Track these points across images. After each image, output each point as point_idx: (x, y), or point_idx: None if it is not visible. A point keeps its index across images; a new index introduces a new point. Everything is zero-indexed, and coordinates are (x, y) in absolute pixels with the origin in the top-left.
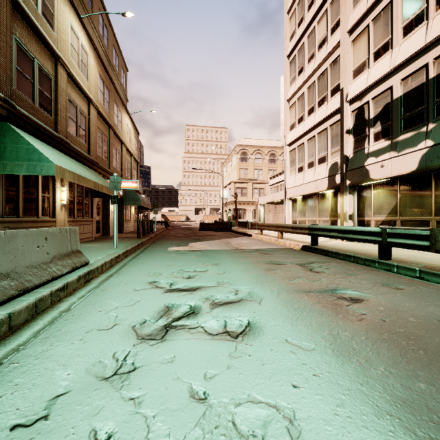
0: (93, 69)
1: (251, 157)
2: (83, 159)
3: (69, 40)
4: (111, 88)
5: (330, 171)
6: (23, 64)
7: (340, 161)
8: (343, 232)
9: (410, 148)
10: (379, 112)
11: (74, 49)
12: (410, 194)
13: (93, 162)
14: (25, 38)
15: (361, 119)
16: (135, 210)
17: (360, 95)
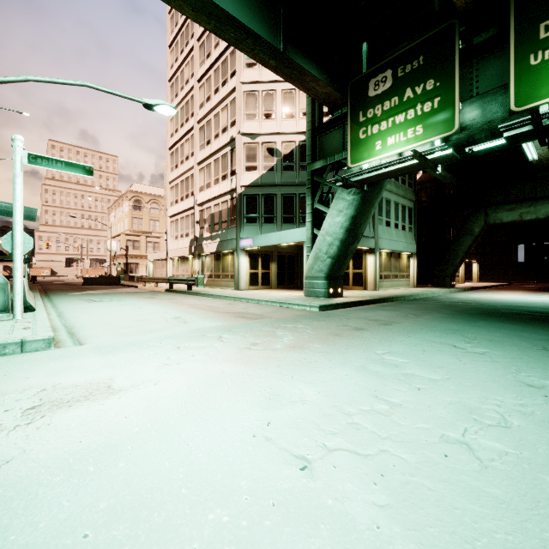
0: None
1: (146, 206)
2: None
3: None
4: None
5: (190, 243)
6: None
7: (194, 239)
8: (179, 280)
9: (215, 240)
10: (208, 217)
11: None
12: (216, 262)
13: None
14: None
15: (202, 217)
16: None
17: (202, 203)
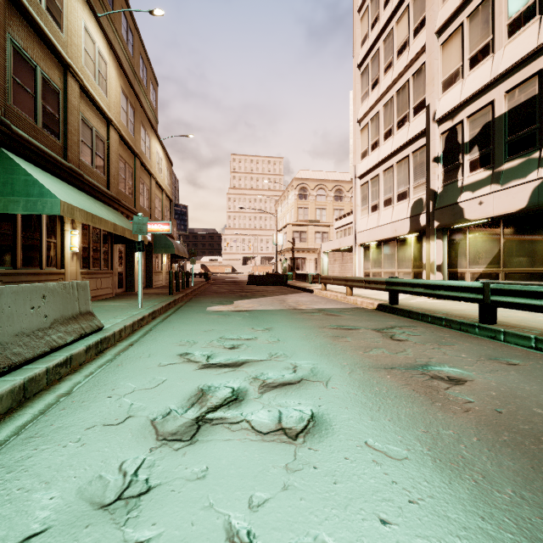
0: (114, 82)
1: (312, 194)
2: (100, 195)
3: (83, 44)
4: (137, 106)
5: (412, 210)
6: (21, 73)
7: (426, 198)
8: (431, 288)
9: (517, 179)
10: (477, 134)
11: (89, 56)
12: (518, 238)
13: (113, 199)
14: (25, 39)
15: (453, 143)
16: (168, 260)
17: (452, 112)
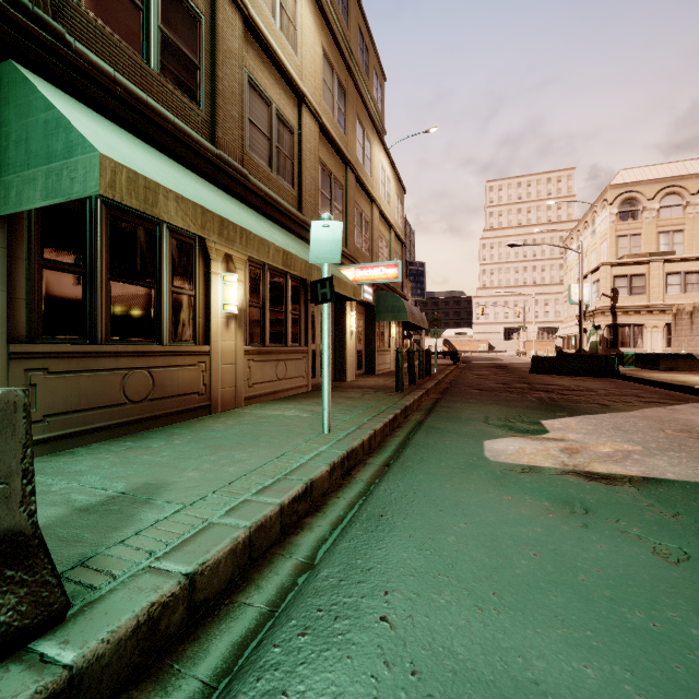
0: (310, 36)
1: (648, 207)
2: (282, 216)
3: None
4: (350, 88)
5: None
6: None
7: None
8: None
9: None
10: None
11: None
12: None
13: (306, 226)
14: None
15: None
16: (398, 332)
17: None
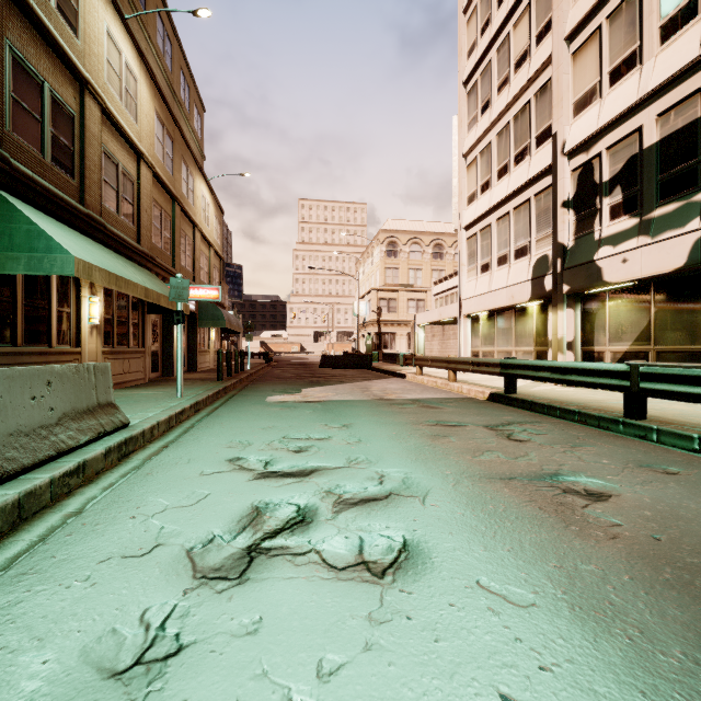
0: (146, 105)
1: (403, 250)
2: (128, 250)
3: (105, 54)
4: (177, 136)
5: (535, 270)
6: (23, 91)
7: (552, 254)
8: (561, 372)
9: (673, 229)
10: (620, 170)
11: (113, 70)
12: (674, 307)
13: (145, 256)
14: (28, 47)
15: (589, 183)
16: (217, 335)
17: (586, 143)
